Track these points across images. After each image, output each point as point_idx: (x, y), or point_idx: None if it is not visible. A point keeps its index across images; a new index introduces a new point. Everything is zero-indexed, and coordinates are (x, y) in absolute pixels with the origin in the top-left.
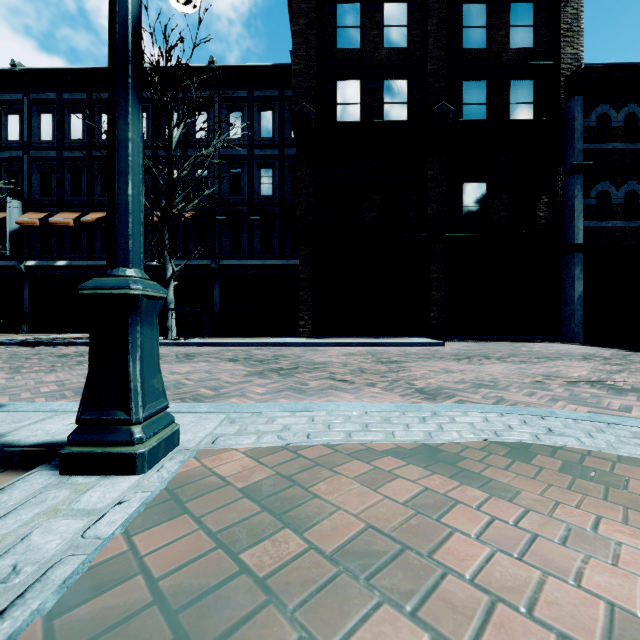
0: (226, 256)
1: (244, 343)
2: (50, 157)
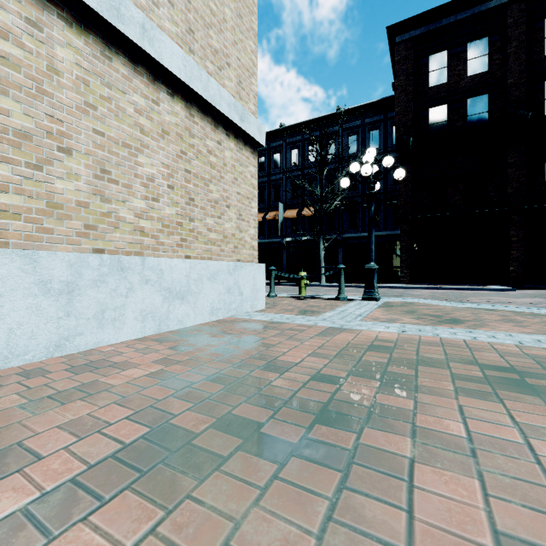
0: (346, 231)
1: None
2: None
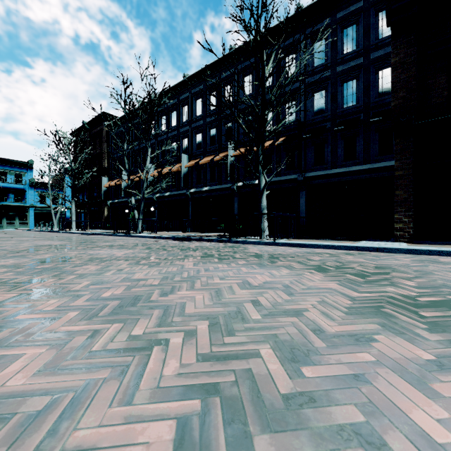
0: (310, 169)
1: (330, 246)
2: (200, 125)
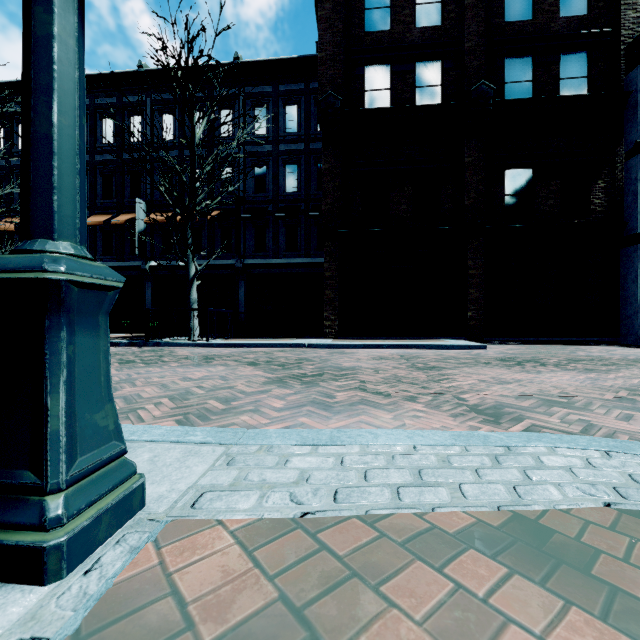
0: (251, 255)
1: (267, 344)
2: None
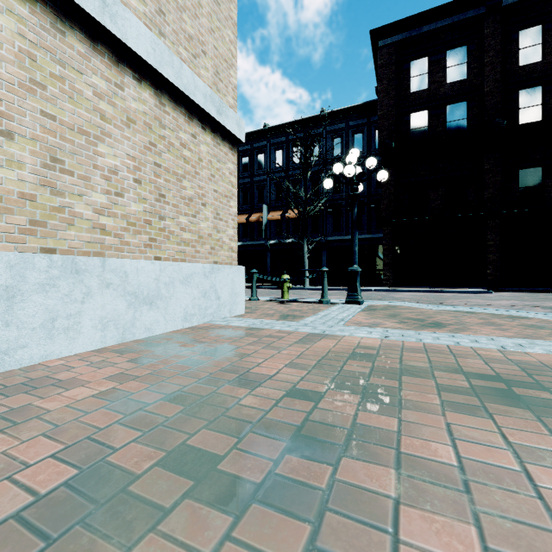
0: (331, 234)
1: None
2: None
